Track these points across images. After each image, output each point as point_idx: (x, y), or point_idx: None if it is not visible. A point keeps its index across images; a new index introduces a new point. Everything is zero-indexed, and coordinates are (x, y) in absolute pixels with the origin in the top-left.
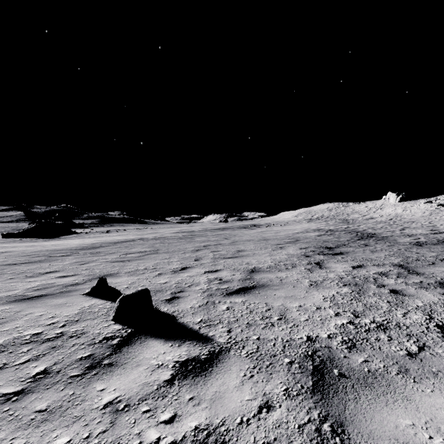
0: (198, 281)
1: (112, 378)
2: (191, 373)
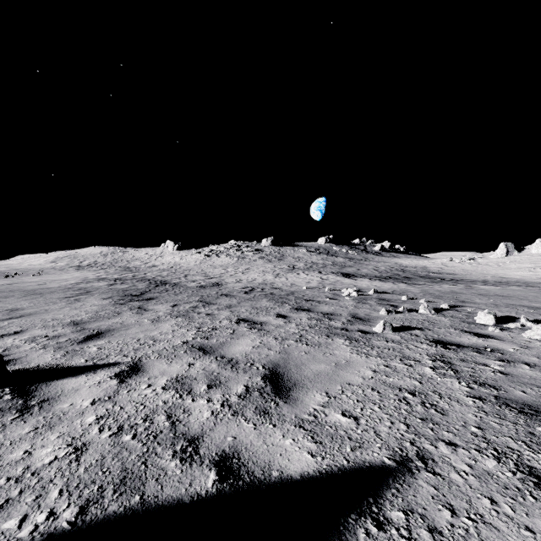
0: (9, 344)
1: (67, 400)
2: (132, 375)
